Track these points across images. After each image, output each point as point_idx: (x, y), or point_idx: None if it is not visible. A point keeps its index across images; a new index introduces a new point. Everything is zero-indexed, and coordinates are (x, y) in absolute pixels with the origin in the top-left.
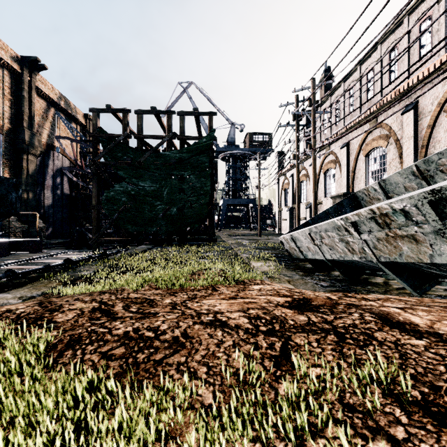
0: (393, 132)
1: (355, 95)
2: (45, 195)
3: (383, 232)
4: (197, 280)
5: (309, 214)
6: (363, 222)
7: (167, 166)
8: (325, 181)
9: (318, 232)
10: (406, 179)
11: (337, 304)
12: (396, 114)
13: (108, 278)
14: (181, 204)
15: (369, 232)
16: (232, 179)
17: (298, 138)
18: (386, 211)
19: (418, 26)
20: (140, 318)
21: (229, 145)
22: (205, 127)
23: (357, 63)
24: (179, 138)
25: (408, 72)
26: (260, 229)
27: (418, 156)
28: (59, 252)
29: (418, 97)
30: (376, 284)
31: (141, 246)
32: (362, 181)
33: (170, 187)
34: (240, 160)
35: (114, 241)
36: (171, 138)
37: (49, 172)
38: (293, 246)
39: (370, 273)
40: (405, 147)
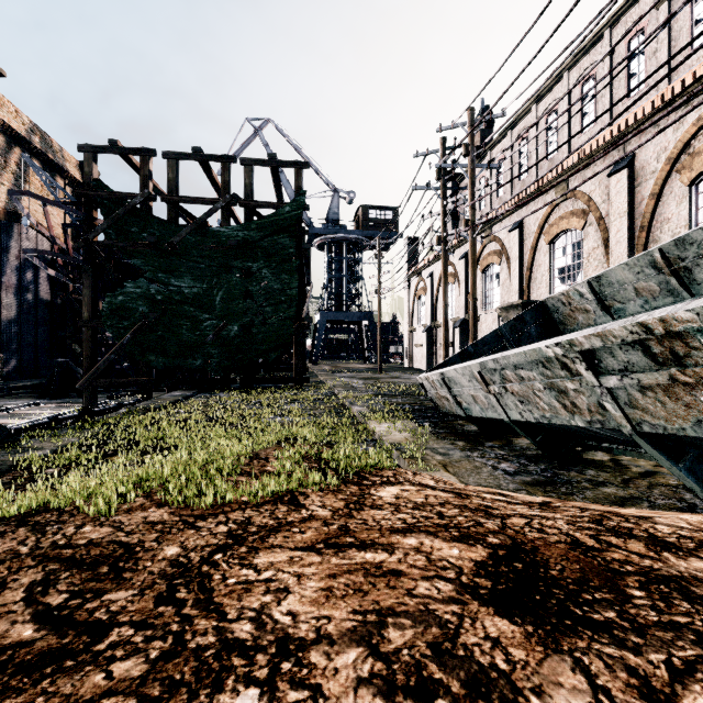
0: (594, 205)
1: (529, 150)
2: (3, 302)
3: (662, 373)
4: (255, 480)
5: (459, 336)
6: (610, 351)
7: (221, 252)
8: (483, 284)
9: (497, 370)
10: (640, 274)
11: (616, 572)
12: (599, 176)
13: (78, 466)
14: (247, 319)
15: (621, 372)
16: (335, 279)
17: (445, 210)
18: (686, 328)
19: (625, 43)
20: (26, 672)
21: (330, 225)
22: (291, 194)
23: (532, 100)
24: (244, 204)
25: (611, 116)
26: (380, 361)
27: (634, 243)
28: (20, 404)
29: (660, 131)
30: (601, 465)
31: (172, 393)
32: (543, 285)
33: (228, 289)
34: (348, 250)
35: (124, 383)
36: (229, 204)
37: (10, 261)
38: (445, 393)
39: (589, 444)
40: (614, 228)
